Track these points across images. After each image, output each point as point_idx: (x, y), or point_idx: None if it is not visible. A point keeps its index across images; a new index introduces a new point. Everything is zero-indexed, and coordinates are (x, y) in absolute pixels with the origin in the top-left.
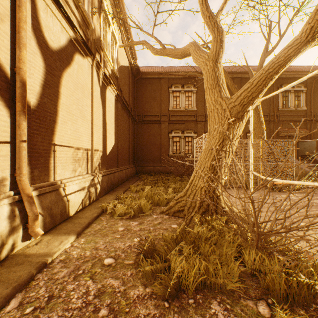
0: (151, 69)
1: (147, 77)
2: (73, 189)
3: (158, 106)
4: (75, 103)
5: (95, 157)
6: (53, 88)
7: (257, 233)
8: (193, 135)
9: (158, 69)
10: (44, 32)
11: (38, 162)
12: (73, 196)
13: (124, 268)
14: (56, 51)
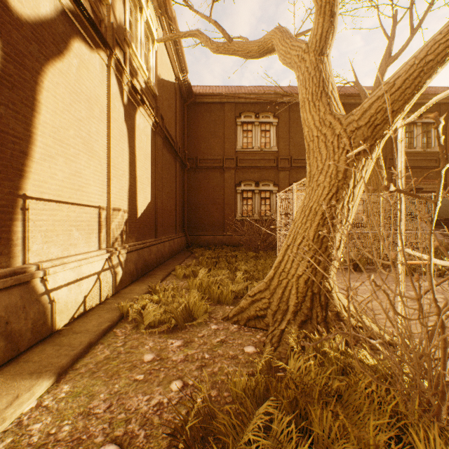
0: (210, 90)
1: (204, 102)
2: (65, 278)
3: (220, 144)
4: (73, 126)
5: (113, 221)
6: (21, 90)
7: (441, 390)
8: (272, 189)
9: (220, 90)
10: None
11: None
12: (65, 291)
13: None
14: (29, 22)
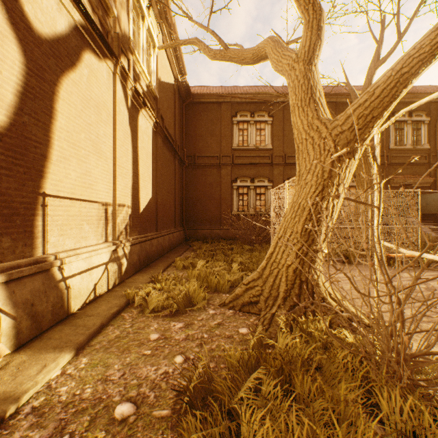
0: (207, 90)
1: (202, 102)
2: (78, 267)
3: (217, 142)
4: (84, 130)
5: (119, 216)
6: (41, 100)
7: (402, 358)
8: (267, 184)
9: (217, 90)
10: (23, 4)
11: (11, 224)
12: (78, 279)
13: (151, 427)
14: (47, 40)
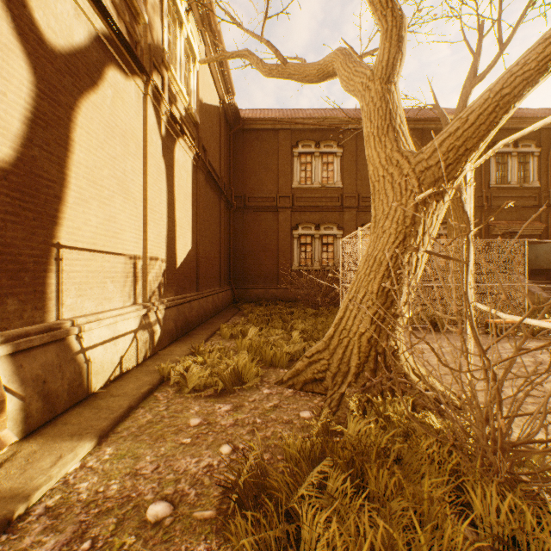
0: (261, 114)
1: (254, 128)
2: (100, 336)
3: (274, 180)
4: (107, 165)
5: (151, 272)
6: (55, 128)
7: (500, 447)
8: (336, 232)
9: (274, 114)
10: (33, 9)
11: (17, 283)
12: (101, 350)
13: (191, 531)
14: (63, 54)
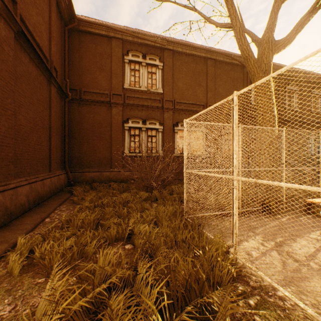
0: (96, 20)
1: (89, 31)
2: None
3: (107, 79)
4: None
5: None
6: None
7: None
8: (158, 127)
9: (107, 23)
10: None
11: None
12: None
13: None
14: None
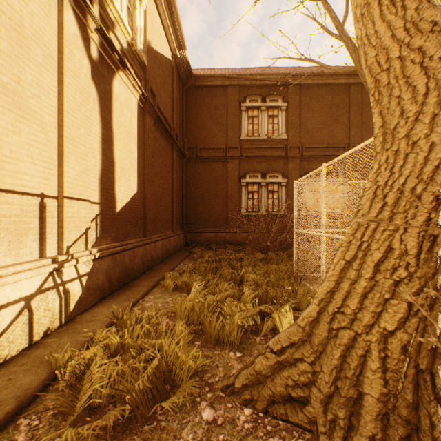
0: (211, 72)
1: (205, 85)
2: None
3: (223, 132)
4: None
5: (70, 216)
6: None
7: None
8: (281, 180)
9: (223, 72)
10: None
11: None
12: None
13: None
14: None
